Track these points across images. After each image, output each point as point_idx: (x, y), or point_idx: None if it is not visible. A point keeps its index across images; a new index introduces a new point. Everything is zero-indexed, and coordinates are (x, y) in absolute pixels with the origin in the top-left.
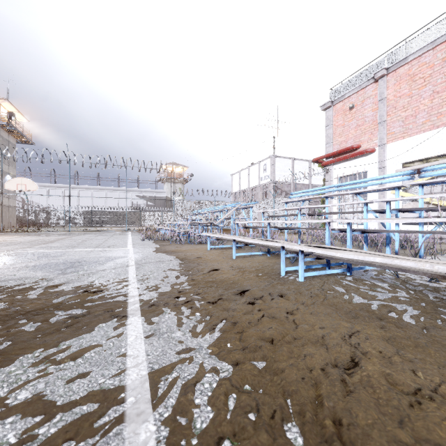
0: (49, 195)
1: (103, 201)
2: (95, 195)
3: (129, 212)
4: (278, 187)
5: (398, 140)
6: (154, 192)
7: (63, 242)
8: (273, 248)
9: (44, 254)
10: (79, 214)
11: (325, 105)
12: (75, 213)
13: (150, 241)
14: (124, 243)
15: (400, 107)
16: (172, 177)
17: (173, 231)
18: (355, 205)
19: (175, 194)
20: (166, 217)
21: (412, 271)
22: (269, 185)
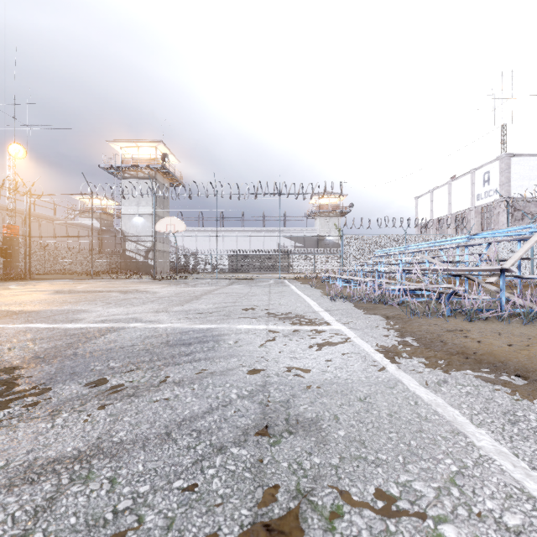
0: (197, 236)
1: (247, 244)
2: (239, 237)
3: (276, 256)
4: (516, 208)
5: None
6: (303, 231)
7: (210, 298)
8: None
9: (176, 344)
10: (225, 258)
11: None
12: (221, 258)
13: (348, 303)
14: (307, 307)
15: None
16: (325, 210)
17: (372, 283)
18: None
19: (330, 232)
20: (319, 261)
21: None
22: (496, 205)
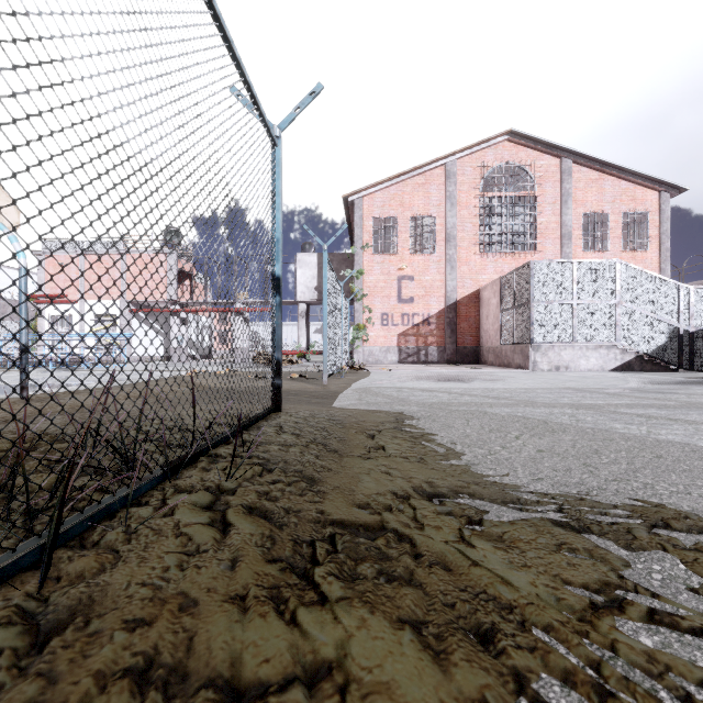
0: None
1: None
2: None
3: None
4: None
5: (92, 300)
6: None
7: None
8: (2, 362)
9: None
10: None
11: (38, 252)
12: None
13: None
14: None
15: (93, 280)
16: None
17: None
18: (68, 338)
19: None
20: None
21: (45, 362)
22: None
